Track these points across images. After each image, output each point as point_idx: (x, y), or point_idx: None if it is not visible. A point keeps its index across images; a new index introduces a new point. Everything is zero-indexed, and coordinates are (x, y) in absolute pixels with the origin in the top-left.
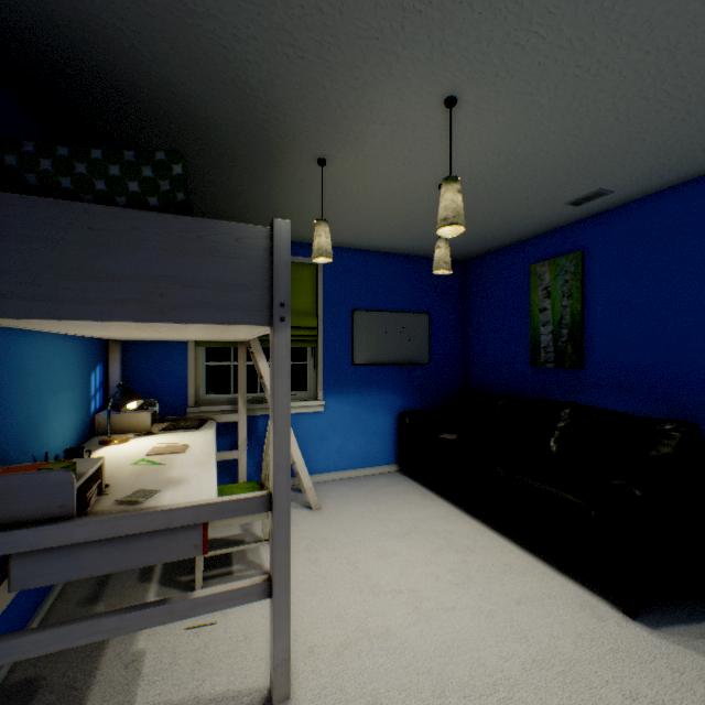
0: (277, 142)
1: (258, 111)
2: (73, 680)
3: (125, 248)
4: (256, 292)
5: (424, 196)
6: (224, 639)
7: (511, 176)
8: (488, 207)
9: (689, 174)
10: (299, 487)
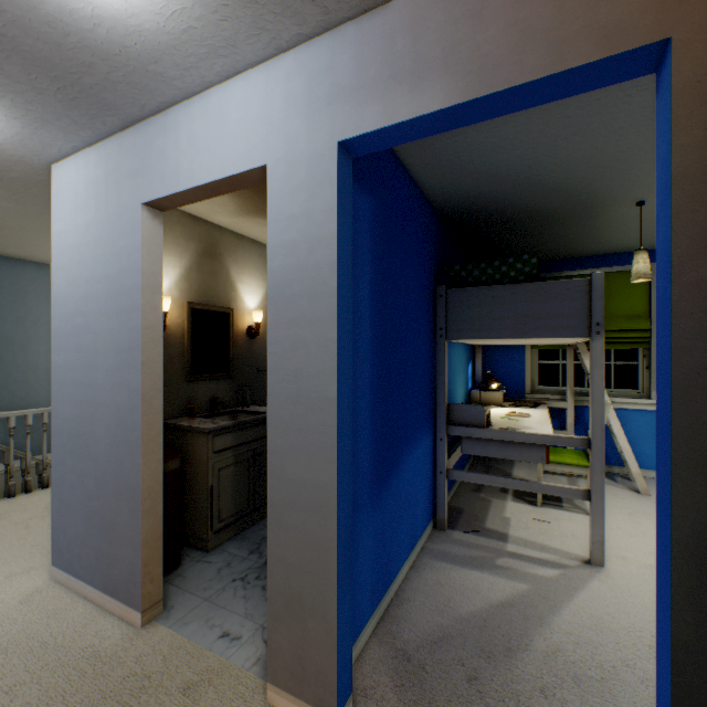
0: (596, 205)
1: (581, 197)
2: (476, 514)
3: (507, 303)
4: (578, 318)
5: None
6: (556, 530)
7: None
8: None
9: None
10: (626, 476)
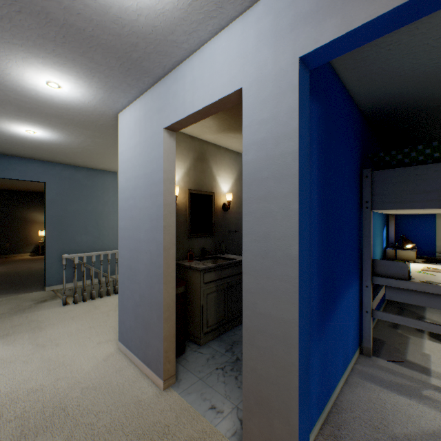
0: None
1: None
2: (396, 347)
3: (430, 179)
4: None
5: None
6: None
7: None
8: None
9: None
10: None
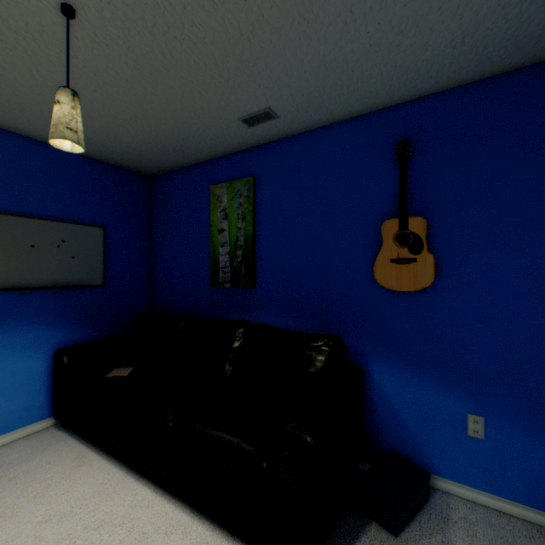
0: None
1: None
2: None
3: None
4: None
5: (45, 26)
6: None
7: (176, 39)
8: (157, 94)
9: (333, 116)
10: None
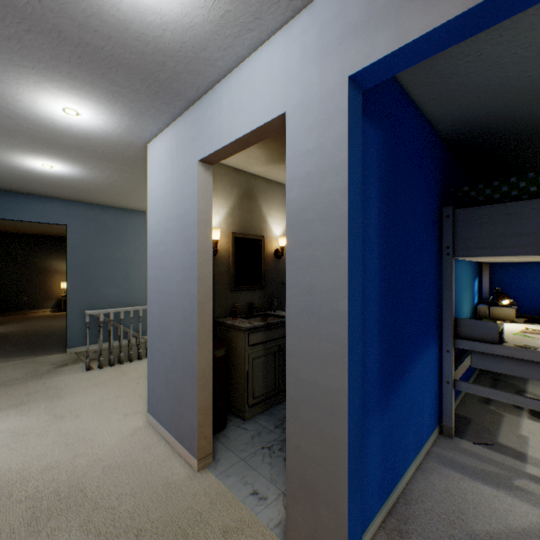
0: None
1: None
2: (486, 426)
3: (526, 219)
4: None
5: None
6: None
7: None
8: None
9: None
10: None
